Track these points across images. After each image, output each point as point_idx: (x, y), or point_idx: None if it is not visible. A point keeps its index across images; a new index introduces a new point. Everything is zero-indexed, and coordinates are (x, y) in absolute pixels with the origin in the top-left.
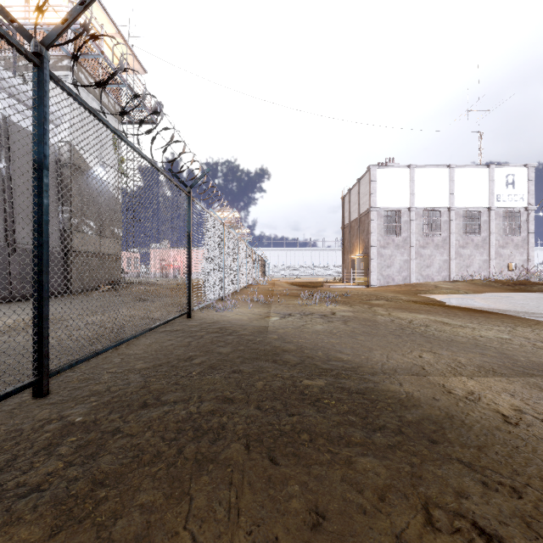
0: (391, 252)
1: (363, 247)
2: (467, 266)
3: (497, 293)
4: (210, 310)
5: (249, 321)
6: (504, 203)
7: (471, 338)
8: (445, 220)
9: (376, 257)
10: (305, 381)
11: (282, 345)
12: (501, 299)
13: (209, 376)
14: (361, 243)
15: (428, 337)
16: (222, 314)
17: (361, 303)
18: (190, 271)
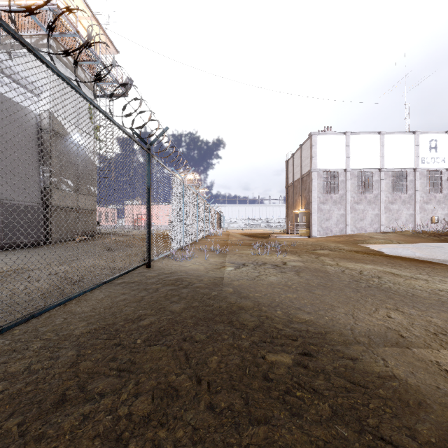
0: (329, 207)
1: (305, 203)
2: (395, 220)
3: (426, 243)
4: (170, 259)
5: (205, 271)
6: (428, 164)
7: (431, 292)
8: (377, 179)
9: (316, 211)
10: (268, 356)
11: (238, 301)
12: (434, 249)
13: (154, 346)
14: (303, 200)
15: (386, 291)
16: (180, 264)
17: (307, 253)
18: (150, 224)
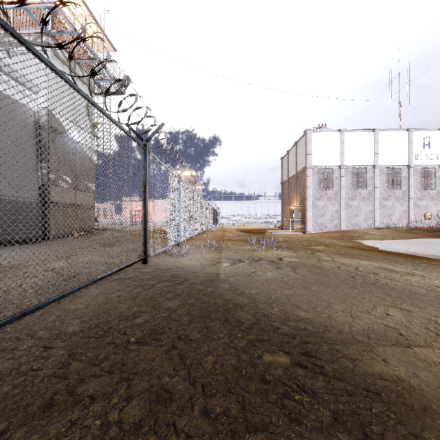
0: (324, 203)
1: (300, 199)
2: (389, 216)
3: (420, 239)
4: (166, 255)
5: (201, 267)
6: (421, 161)
7: (428, 288)
8: (371, 176)
9: (311, 208)
10: (265, 356)
11: (234, 298)
12: (428, 245)
13: (148, 345)
14: (298, 196)
15: (383, 287)
16: (177, 259)
17: (303, 248)
18: (146, 220)
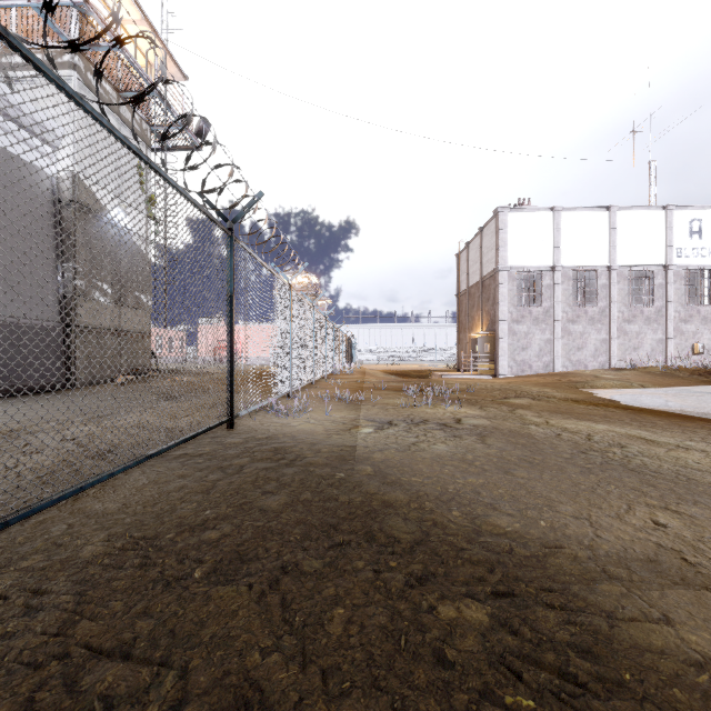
0: (527, 328)
1: (488, 321)
2: (634, 348)
3: (687, 386)
4: (268, 414)
5: (324, 435)
6: (687, 259)
7: None
8: (604, 283)
9: (506, 335)
10: (442, 607)
11: (383, 491)
12: (703, 397)
13: (226, 585)
14: (484, 317)
15: (639, 471)
16: (284, 422)
17: (495, 403)
18: (232, 355)
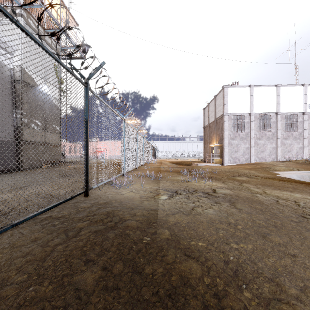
0: (238, 142)
1: (218, 139)
2: (288, 151)
3: None
4: (110, 186)
5: (139, 201)
6: None
7: None
8: (274, 121)
9: (227, 145)
10: None
11: (178, 259)
12: None
13: None
14: (217, 137)
15: None
16: (118, 191)
17: (229, 179)
18: (87, 155)
